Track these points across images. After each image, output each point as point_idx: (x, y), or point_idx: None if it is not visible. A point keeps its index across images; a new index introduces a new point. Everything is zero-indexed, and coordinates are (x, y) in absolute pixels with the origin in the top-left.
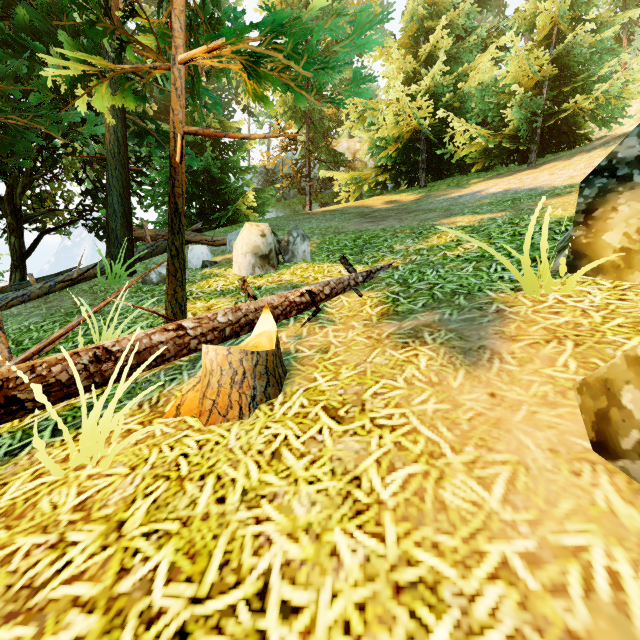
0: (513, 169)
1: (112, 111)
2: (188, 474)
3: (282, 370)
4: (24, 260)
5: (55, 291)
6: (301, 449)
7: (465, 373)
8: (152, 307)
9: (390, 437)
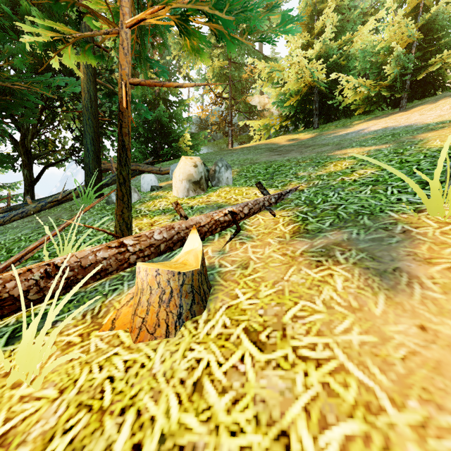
0: (387, 112)
1: (86, 76)
2: (110, 405)
3: (207, 286)
4: (33, 186)
5: (45, 209)
6: (223, 381)
7: (385, 298)
8: (110, 222)
9: (316, 375)
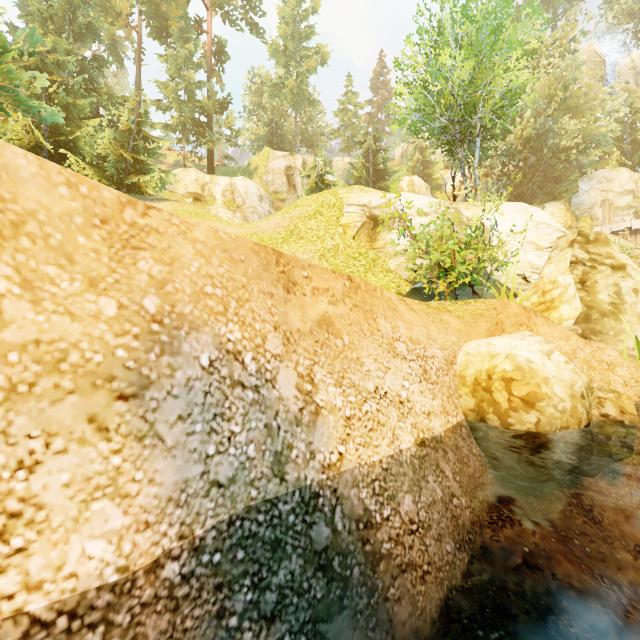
0: None
1: None
2: None
3: None
4: None
5: None
6: None
7: None
8: None
9: None
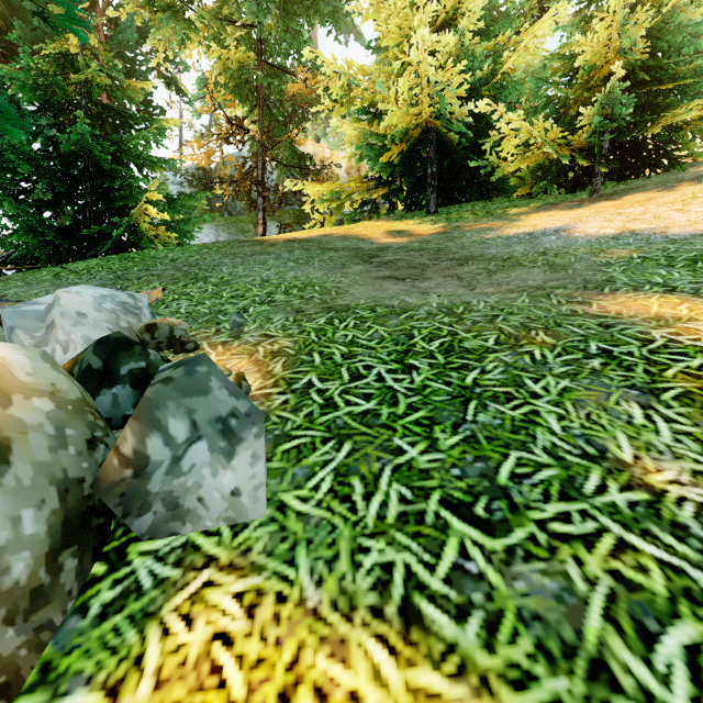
0: (567, 198)
1: None
2: None
3: None
4: None
5: None
6: None
7: None
8: None
9: None
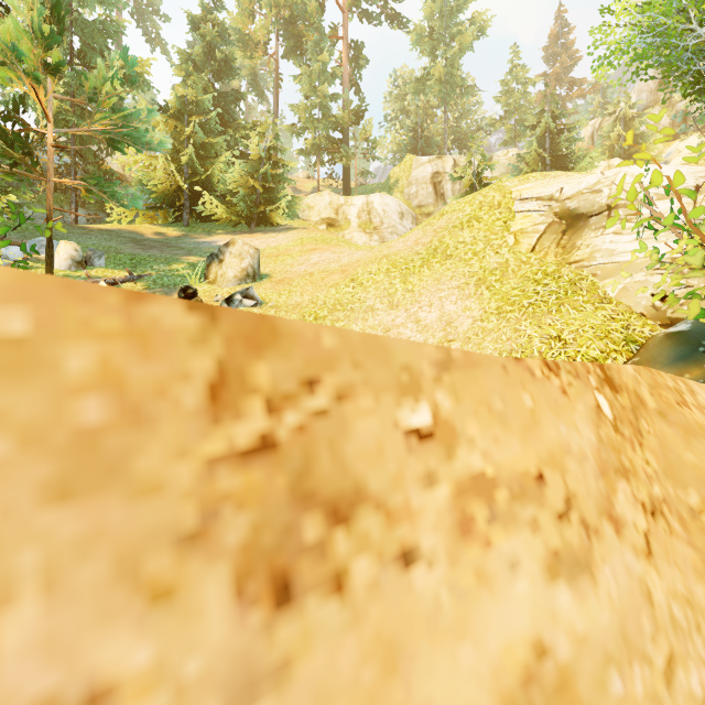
0: (243, 230)
1: None
2: None
3: None
4: None
5: None
6: None
7: None
8: None
9: None
